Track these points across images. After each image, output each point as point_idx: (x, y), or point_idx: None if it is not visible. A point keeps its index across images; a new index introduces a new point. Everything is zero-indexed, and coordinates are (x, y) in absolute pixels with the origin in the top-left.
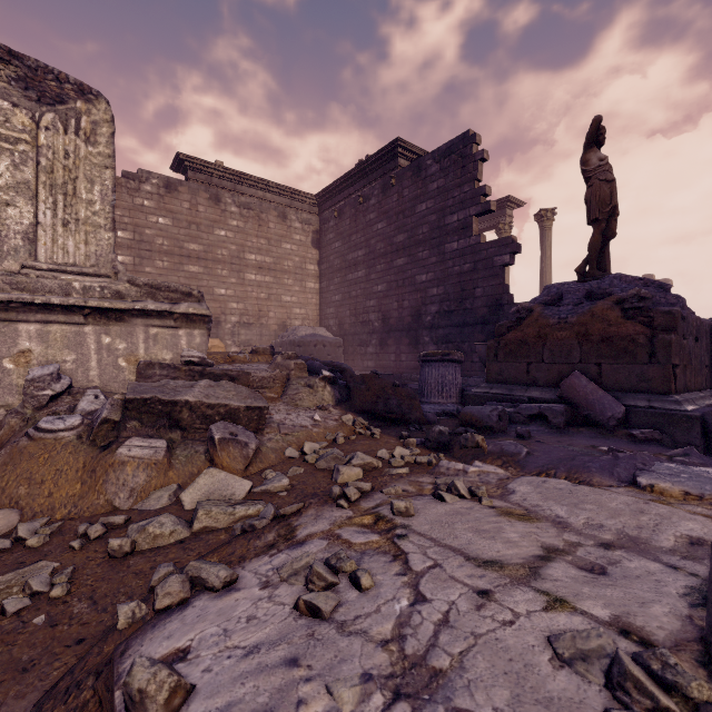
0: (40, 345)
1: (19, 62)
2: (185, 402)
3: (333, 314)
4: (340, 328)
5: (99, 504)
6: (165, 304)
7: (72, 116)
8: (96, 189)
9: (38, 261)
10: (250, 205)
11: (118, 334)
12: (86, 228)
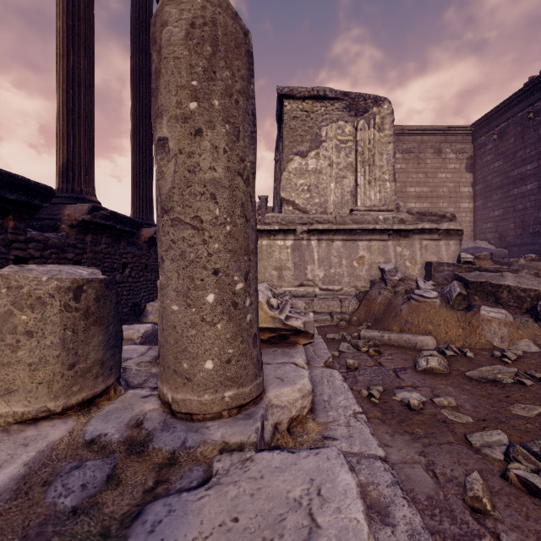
0: (367, 253)
1: (347, 98)
2: (506, 285)
3: (490, 228)
4: (501, 241)
5: (481, 343)
6: (433, 224)
7: (371, 118)
8: (383, 158)
9: (358, 206)
10: (410, 149)
11: (404, 245)
12: (379, 183)
